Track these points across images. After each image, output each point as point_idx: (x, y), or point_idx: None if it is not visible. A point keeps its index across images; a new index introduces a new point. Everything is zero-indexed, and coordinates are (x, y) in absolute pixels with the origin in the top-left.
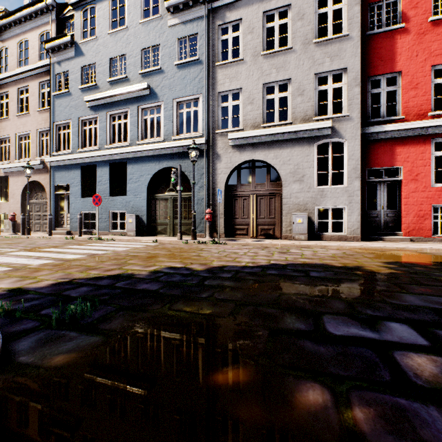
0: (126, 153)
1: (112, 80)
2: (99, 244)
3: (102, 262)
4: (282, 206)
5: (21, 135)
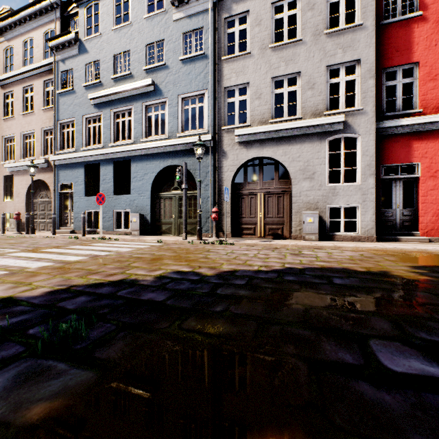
0: (130, 151)
1: (116, 77)
2: (102, 244)
3: (104, 264)
4: (291, 205)
5: (26, 133)
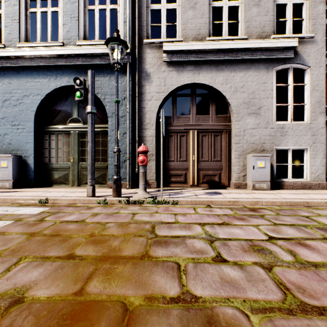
0: None
1: None
2: None
3: None
4: (230, 146)
5: None
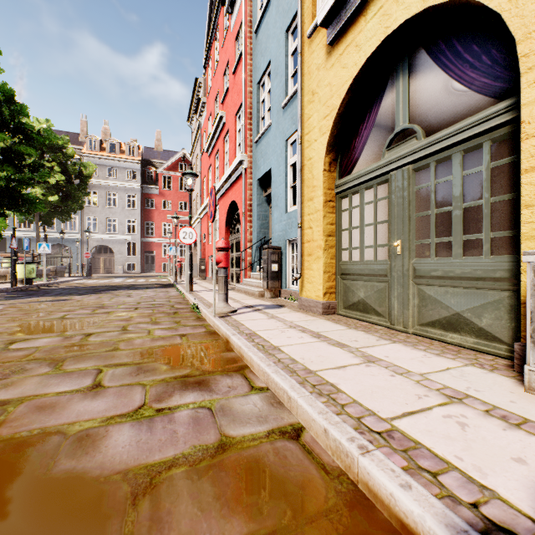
0: (32, 235)
1: None
2: None
3: None
4: (115, 262)
5: None
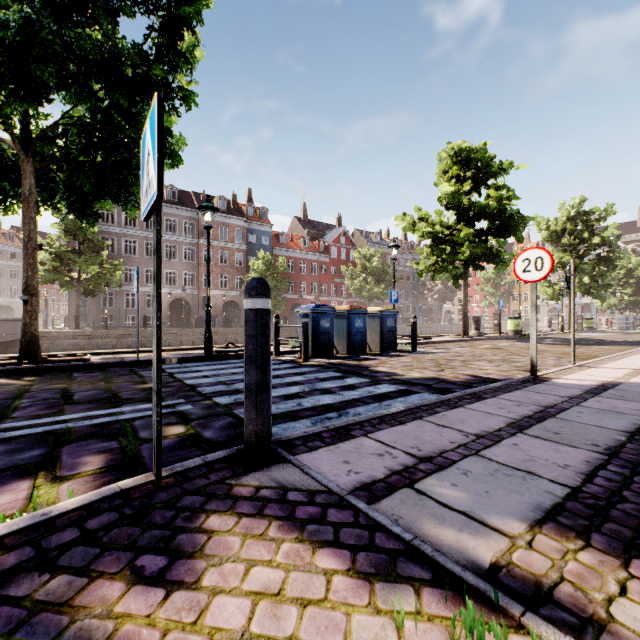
0: None
1: None
2: None
3: None
4: None
5: None
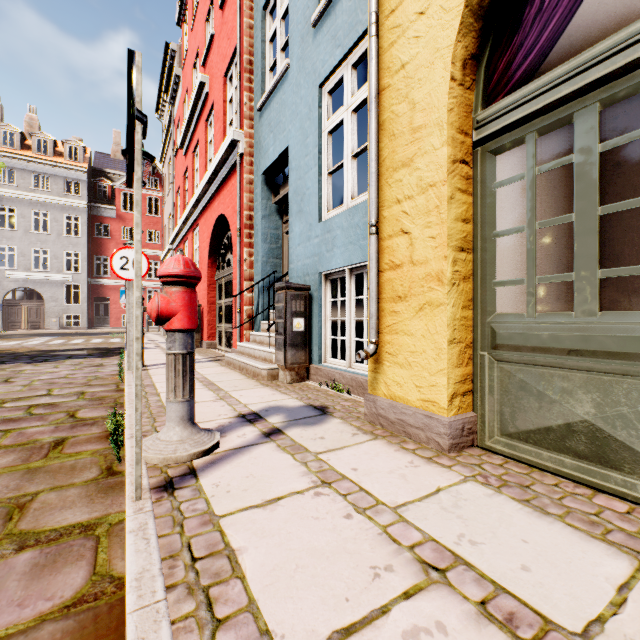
0: None
1: None
2: None
3: None
4: (45, 313)
5: None
